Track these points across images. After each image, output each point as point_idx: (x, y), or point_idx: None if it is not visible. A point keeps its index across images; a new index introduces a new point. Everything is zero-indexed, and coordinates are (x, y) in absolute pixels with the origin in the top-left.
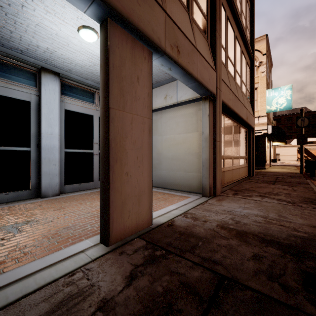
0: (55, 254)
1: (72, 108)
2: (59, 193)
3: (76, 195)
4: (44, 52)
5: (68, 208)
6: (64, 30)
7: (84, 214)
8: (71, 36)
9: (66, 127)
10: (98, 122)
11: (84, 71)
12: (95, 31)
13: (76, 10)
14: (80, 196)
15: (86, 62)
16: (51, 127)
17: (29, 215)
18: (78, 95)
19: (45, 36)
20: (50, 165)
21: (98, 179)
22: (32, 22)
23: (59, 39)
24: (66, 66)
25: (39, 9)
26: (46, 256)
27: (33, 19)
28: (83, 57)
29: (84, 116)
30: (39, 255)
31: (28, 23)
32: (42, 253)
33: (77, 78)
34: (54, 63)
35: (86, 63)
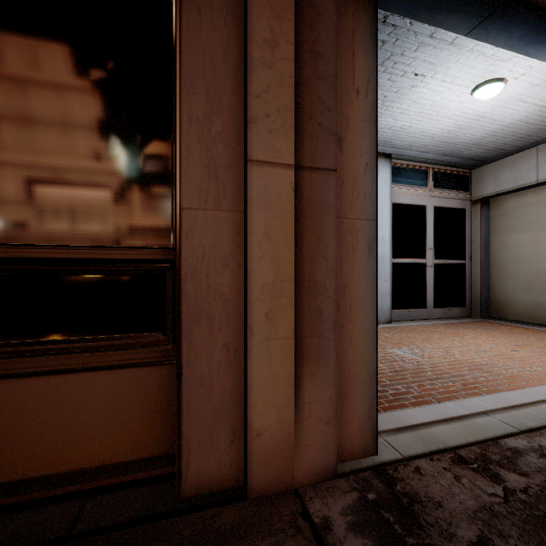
0: (525, 390)
1: (400, 200)
2: (389, 320)
3: (416, 326)
4: (392, 133)
5: (437, 341)
6: (448, 96)
7: (479, 351)
8: (453, 100)
9: (393, 228)
10: (432, 215)
11: (431, 143)
12: (504, 81)
13: (490, 63)
14: (423, 327)
15: (446, 128)
16: (381, 229)
17: (397, 342)
18: (407, 178)
19: (411, 112)
20: (381, 281)
21: (432, 306)
22: (409, 101)
23: (430, 109)
24: (408, 143)
25: (431, 83)
26: (517, 391)
27: (413, 97)
28: (447, 122)
29: (414, 208)
30: (502, 387)
31: (402, 104)
32: (503, 386)
33: (411, 155)
34: (393, 143)
35: (445, 130)
